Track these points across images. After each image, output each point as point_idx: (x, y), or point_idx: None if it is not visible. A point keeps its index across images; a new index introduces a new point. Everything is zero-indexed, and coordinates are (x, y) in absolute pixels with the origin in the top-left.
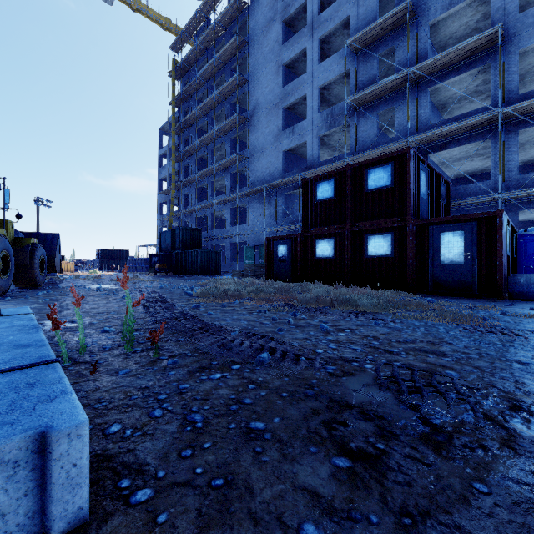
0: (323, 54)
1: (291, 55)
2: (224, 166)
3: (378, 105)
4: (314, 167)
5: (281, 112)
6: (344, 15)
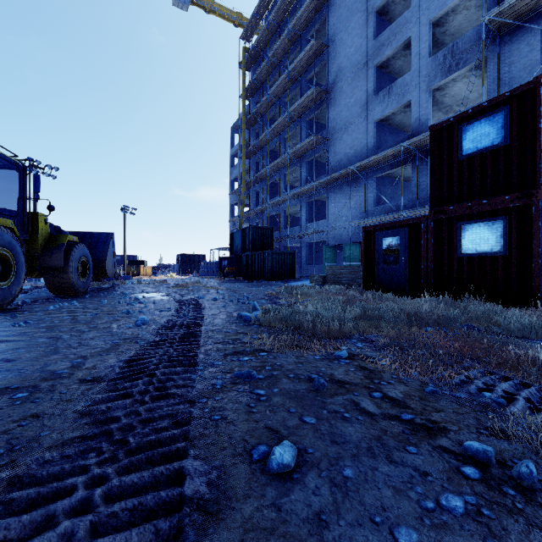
0: None
1: None
2: (299, 153)
3: None
4: (423, 133)
5: (372, 71)
6: None
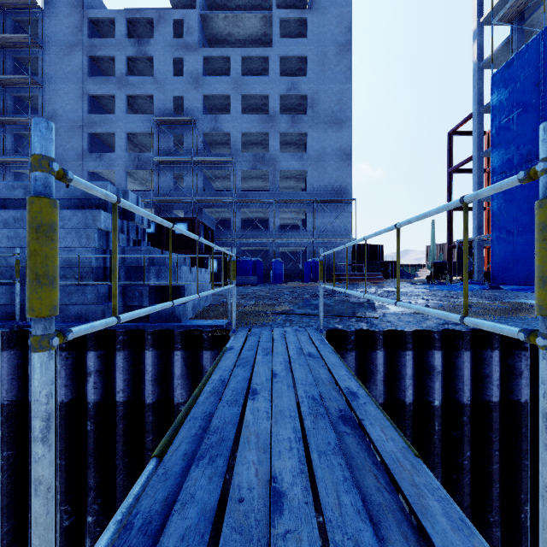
0: (128, 102)
1: (99, 91)
2: (3, 162)
3: (174, 167)
4: None
5: (87, 135)
6: (149, 91)
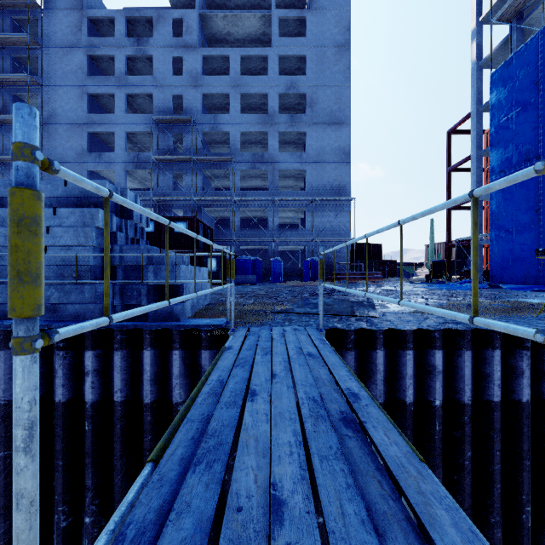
0: (127, 102)
1: (98, 91)
2: (2, 161)
3: (173, 166)
4: None
5: (86, 135)
6: (148, 90)
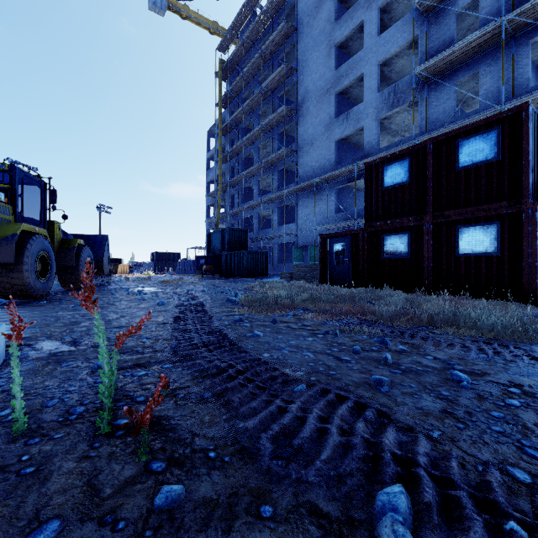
0: (382, 27)
1: (345, 32)
2: (271, 163)
3: (456, 72)
4: (373, 155)
5: (333, 97)
6: None
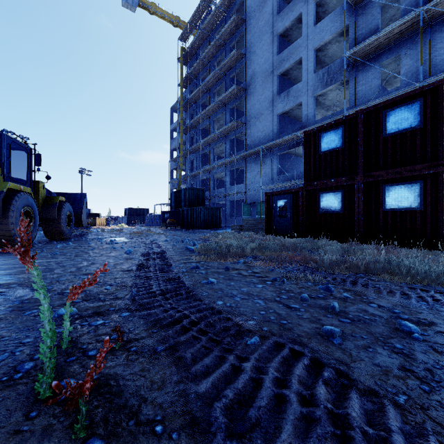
0: (317, 18)
1: (286, 23)
2: (224, 133)
3: (380, 55)
4: (310, 126)
5: (276, 78)
6: None
